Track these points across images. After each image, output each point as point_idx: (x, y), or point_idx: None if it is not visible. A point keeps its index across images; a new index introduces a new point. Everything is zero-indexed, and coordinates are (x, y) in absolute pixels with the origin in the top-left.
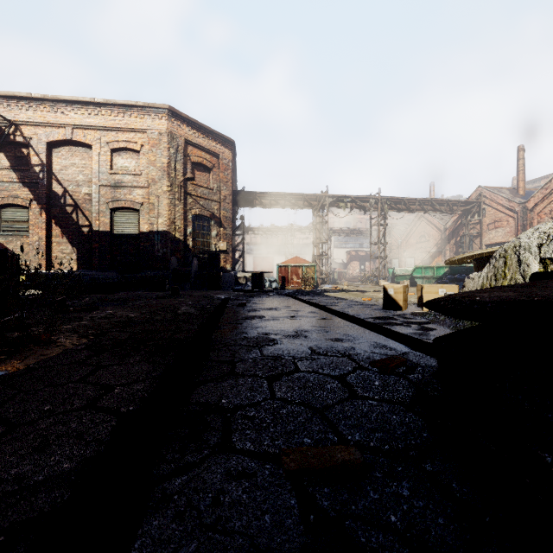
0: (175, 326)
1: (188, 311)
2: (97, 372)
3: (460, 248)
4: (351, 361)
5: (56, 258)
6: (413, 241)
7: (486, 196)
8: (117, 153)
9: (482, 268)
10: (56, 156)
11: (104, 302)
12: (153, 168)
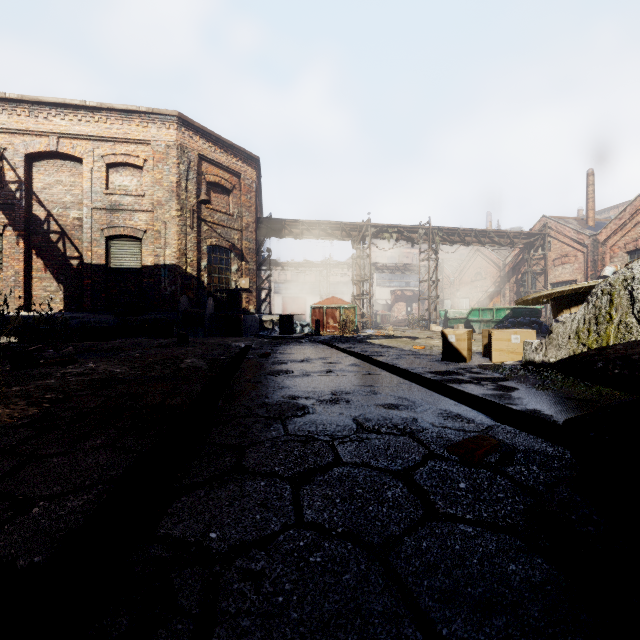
0: (172, 386)
1: (195, 364)
2: (21, 471)
3: (521, 287)
4: (416, 444)
5: (31, 297)
6: (467, 279)
7: (552, 227)
8: (115, 169)
9: (562, 309)
10: (37, 172)
11: (90, 353)
12: (159, 188)
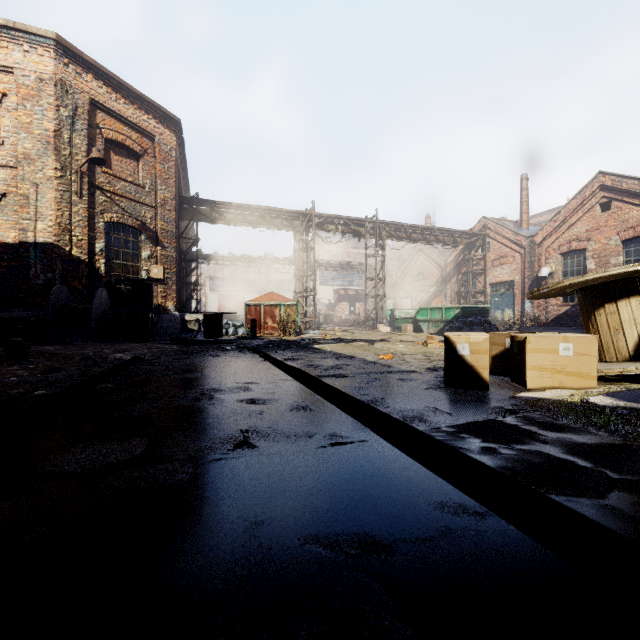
0: None
1: None
2: None
3: (462, 287)
4: None
5: None
6: (410, 279)
7: (491, 228)
8: None
9: (604, 302)
10: None
11: None
12: (26, 136)
